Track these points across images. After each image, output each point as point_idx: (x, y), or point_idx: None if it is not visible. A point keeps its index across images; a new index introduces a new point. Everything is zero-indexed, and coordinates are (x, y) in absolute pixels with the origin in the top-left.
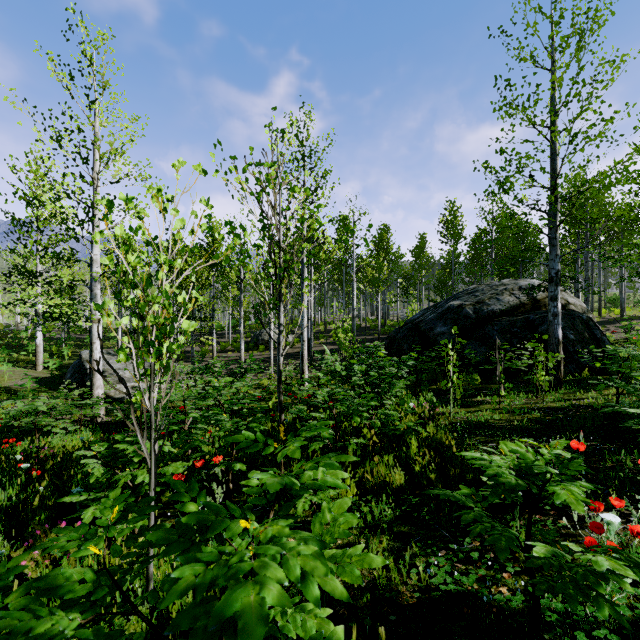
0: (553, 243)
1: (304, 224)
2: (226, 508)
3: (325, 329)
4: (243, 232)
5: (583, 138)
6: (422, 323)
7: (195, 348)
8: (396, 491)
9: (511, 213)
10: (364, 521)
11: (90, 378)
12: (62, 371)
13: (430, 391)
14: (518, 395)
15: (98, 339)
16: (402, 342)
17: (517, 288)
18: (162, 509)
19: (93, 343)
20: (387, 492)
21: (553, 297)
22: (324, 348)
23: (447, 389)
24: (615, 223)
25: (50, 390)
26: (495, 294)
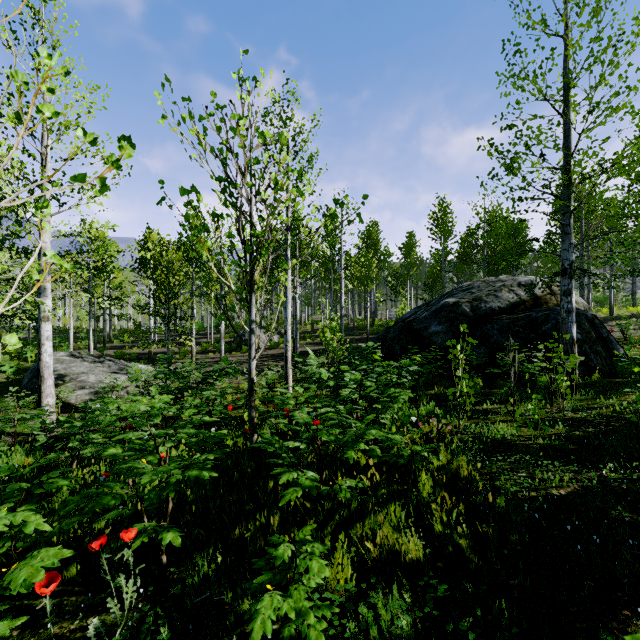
0: (566, 231)
1: (288, 213)
2: (155, 596)
3: (312, 329)
4: (197, 196)
5: (605, 109)
6: (415, 322)
7: (174, 349)
8: (410, 566)
9: (520, 197)
10: (365, 633)
11: (38, 385)
12: (20, 375)
13: (427, 397)
14: (529, 402)
15: (48, 340)
16: (393, 342)
17: (516, 284)
18: (60, 596)
19: (42, 344)
20: (395, 564)
21: (567, 291)
22: (311, 349)
23: (446, 395)
24: (604, 222)
25: (3, 397)
26: (493, 291)
